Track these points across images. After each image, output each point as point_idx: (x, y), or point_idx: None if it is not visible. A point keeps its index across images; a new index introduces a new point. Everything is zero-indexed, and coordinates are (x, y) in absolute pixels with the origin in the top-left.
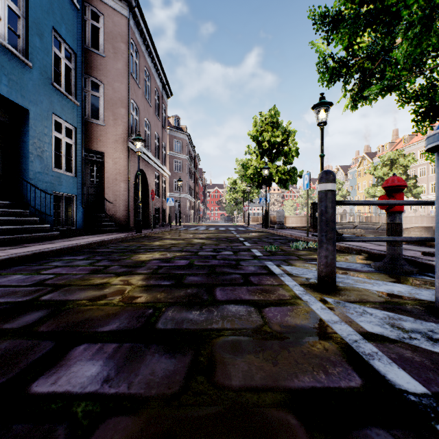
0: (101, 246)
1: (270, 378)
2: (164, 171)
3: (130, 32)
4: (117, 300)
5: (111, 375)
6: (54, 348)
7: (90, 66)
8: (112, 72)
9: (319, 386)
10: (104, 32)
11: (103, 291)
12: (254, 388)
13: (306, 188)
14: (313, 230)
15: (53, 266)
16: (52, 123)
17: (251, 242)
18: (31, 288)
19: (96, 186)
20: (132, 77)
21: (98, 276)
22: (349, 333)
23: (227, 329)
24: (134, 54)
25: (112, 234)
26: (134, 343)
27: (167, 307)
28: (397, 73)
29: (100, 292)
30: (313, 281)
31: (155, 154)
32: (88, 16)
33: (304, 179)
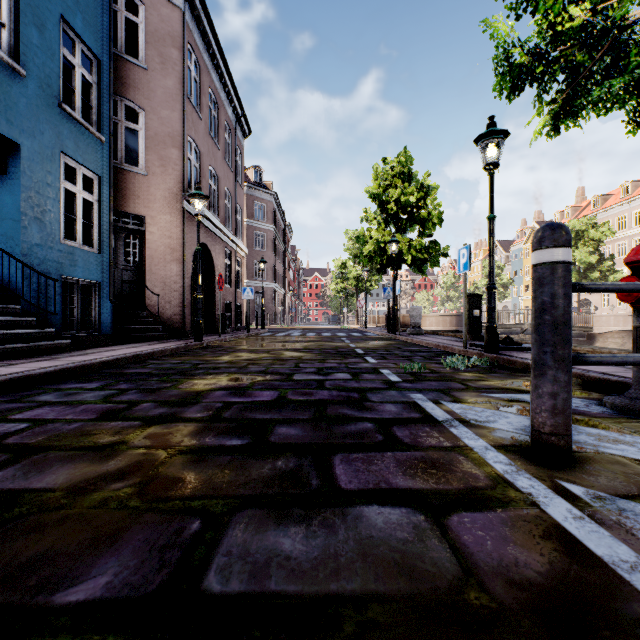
0: (134, 364)
1: None
2: (239, 247)
3: (186, 32)
4: (130, 489)
5: None
6: None
7: (124, 83)
8: (158, 93)
9: None
10: (146, 31)
11: (109, 463)
12: None
13: (463, 270)
14: (468, 337)
15: (38, 403)
16: (60, 168)
17: (376, 356)
18: None
19: (133, 268)
20: (190, 101)
21: (110, 426)
22: None
23: (379, 596)
24: (192, 67)
25: (156, 344)
26: None
27: (232, 513)
28: None
29: (101, 467)
30: (517, 438)
31: (225, 222)
32: (120, 4)
33: (461, 256)
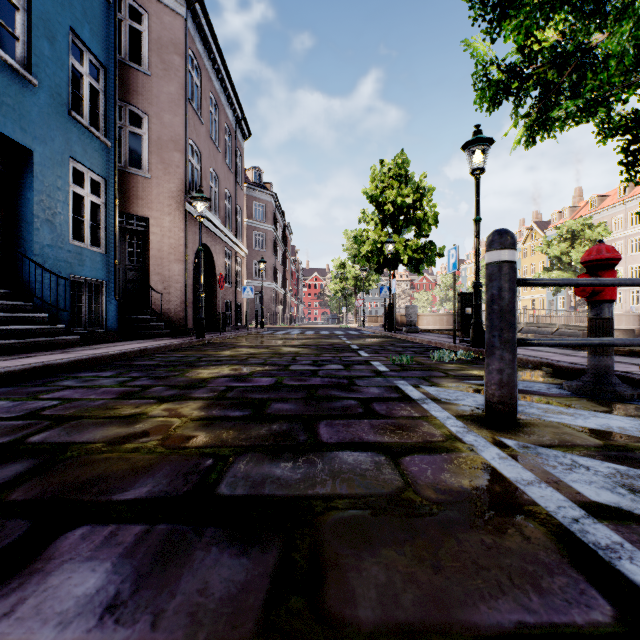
0: (141, 357)
1: (432, 601)
2: (240, 247)
3: (188, 39)
4: (155, 442)
5: (123, 594)
6: (27, 534)
7: (128, 89)
8: (161, 98)
9: (533, 621)
10: (149, 38)
11: (134, 427)
12: (404, 626)
13: (452, 269)
14: (461, 334)
15: (62, 387)
16: (69, 172)
17: (369, 351)
18: (16, 422)
19: (137, 268)
20: (191, 106)
21: (129, 403)
22: (559, 503)
23: (342, 496)
24: (193, 72)
25: (160, 340)
26: (175, 524)
27: (237, 455)
28: (605, 80)
29: (128, 429)
30: (476, 411)
31: (225, 222)
32: (124, 13)
33: (450, 256)
